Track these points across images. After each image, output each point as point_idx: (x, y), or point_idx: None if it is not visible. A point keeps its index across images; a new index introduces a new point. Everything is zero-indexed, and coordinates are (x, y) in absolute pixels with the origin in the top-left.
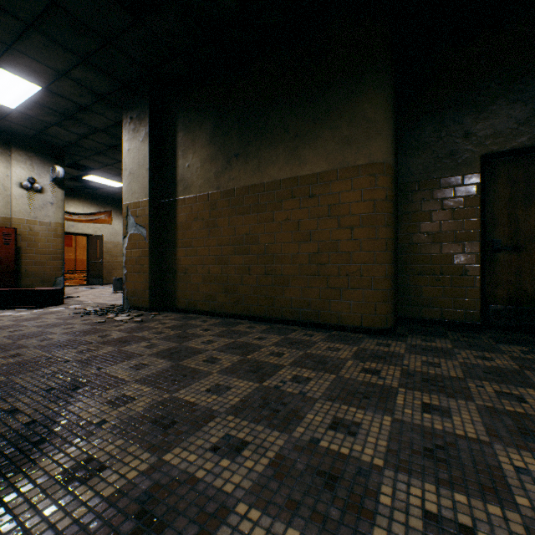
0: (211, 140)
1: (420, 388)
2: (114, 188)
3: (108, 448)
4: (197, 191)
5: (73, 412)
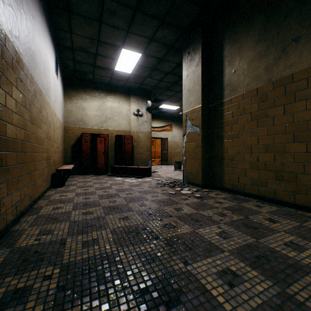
0: (260, 39)
1: None
2: (173, 110)
3: None
4: (244, 90)
5: None
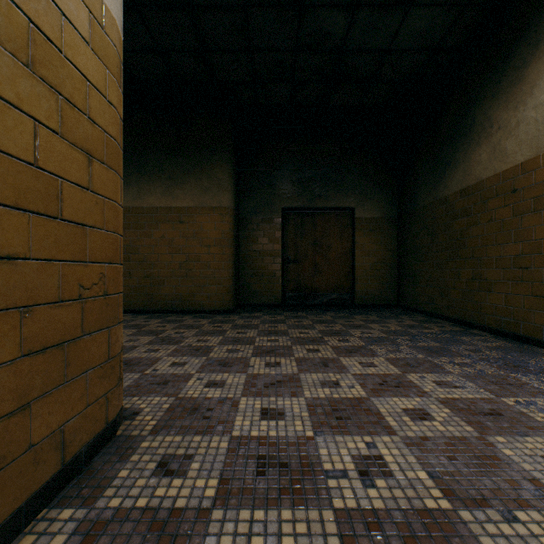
0: None
1: (239, 328)
2: None
3: None
4: None
5: None
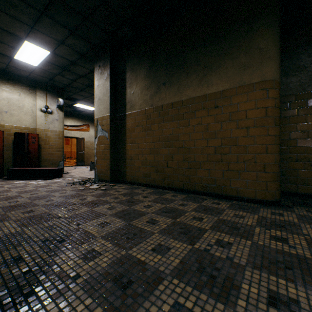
0: (147, 75)
1: None
2: (90, 111)
3: (78, 308)
4: (138, 108)
5: (57, 263)
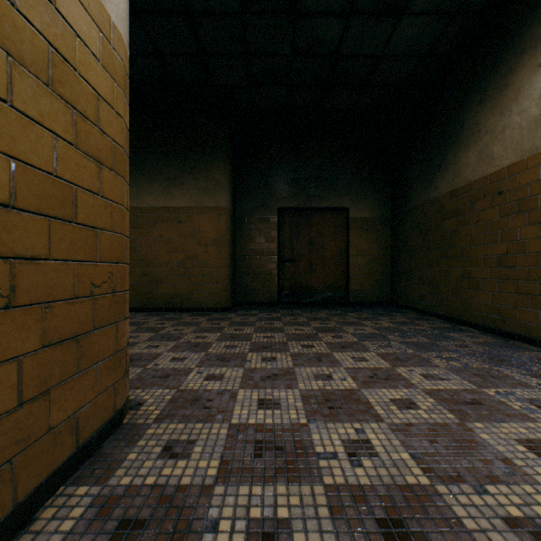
0: None
1: (236, 325)
2: None
3: None
4: None
5: None
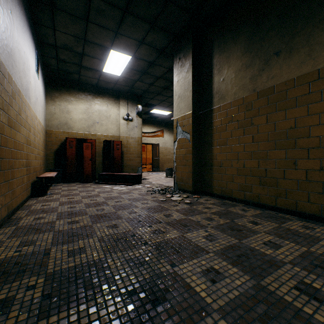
0: (246, 50)
1: None
2: (165, 116)
3: None
4: (231, 98)
5: None
